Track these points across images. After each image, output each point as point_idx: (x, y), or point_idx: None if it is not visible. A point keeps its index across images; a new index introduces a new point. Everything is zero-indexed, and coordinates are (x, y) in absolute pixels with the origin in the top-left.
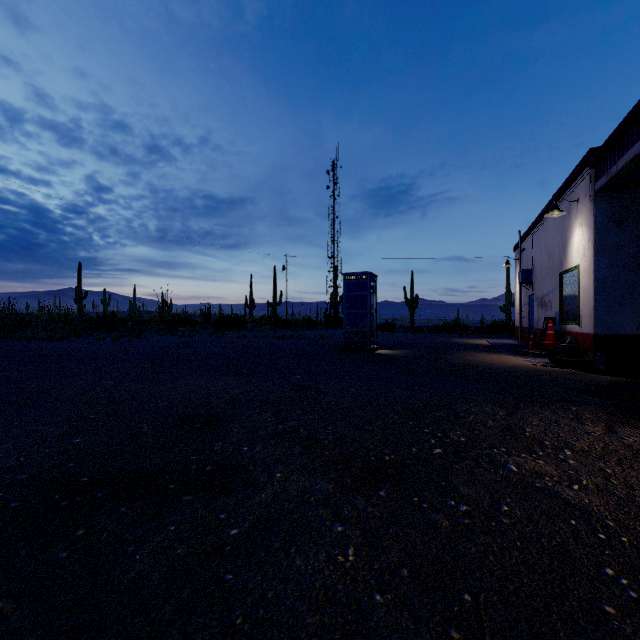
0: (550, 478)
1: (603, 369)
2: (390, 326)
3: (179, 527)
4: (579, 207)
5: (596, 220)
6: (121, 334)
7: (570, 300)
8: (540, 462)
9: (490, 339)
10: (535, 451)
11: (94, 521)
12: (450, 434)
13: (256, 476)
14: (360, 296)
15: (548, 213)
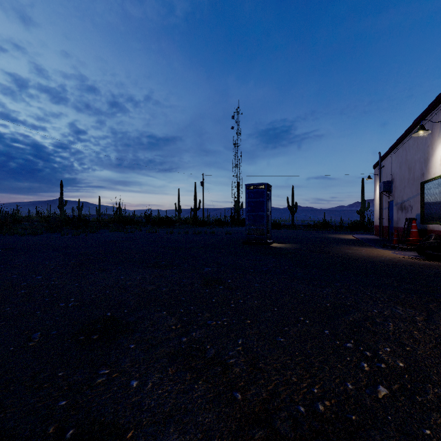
0: None
1: None
2: (278, 225)
3: None
4: None
5: None
6: (82, 231)
7: (432, 204)
8: None
9: (355, 235)
10: None
11: None
12: (382, 355)
13: None
14: (259, 202)
15: (416, 132)
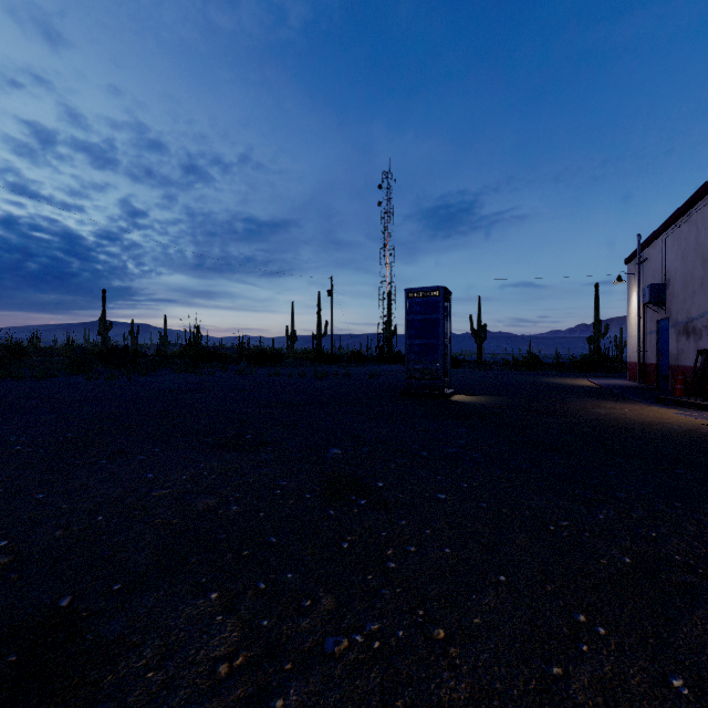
0: None
1: None
2: (455, 361)
3: None
4: None
5: None
6: (125, 371)
7: None
8: None
9: (593, 379)
10: None
11: None
12: None
13: None
14: (429, 320)
15: None
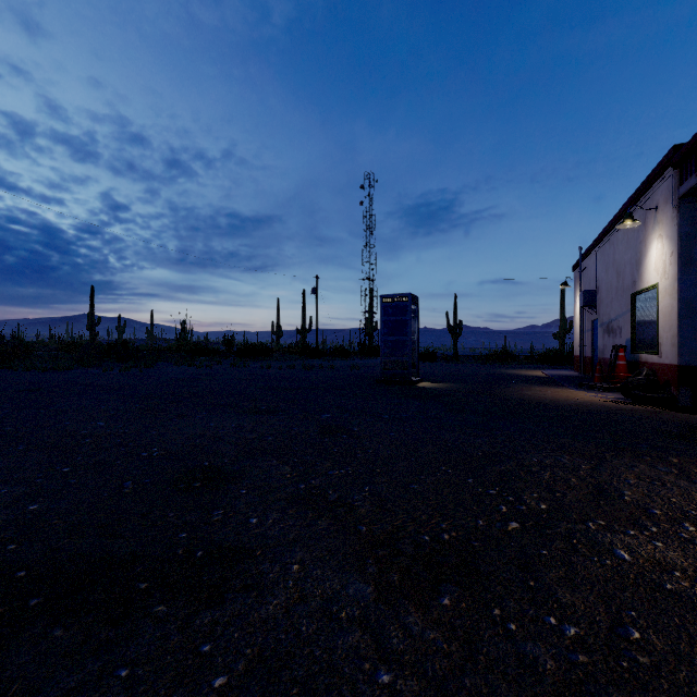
0: (682, 573)
1: (690, 407)
2: (431, 355)
3: (135, 672)
4: (658, 216)
5: (681, 230)
6: (132, 364)
7: (645, 325)
8: (659, 544)
9: (546, 370)
10: (645, 525)
11: (6, 659)
12: (525, 498)
13: (264, 570)
14: (399, 321)
15: (621, 223)
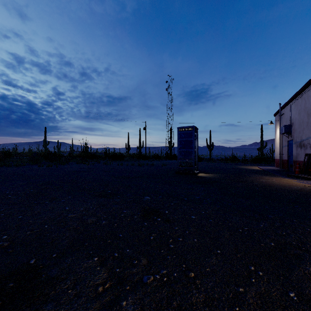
0: None
1: None
2: (200, 158)
3: None
4: None
5: None
6: (55, 163)
7: None
8: None
9: (260, 166)
10: None
11: None
12: None
13: None
14: (188, 141)
15: None
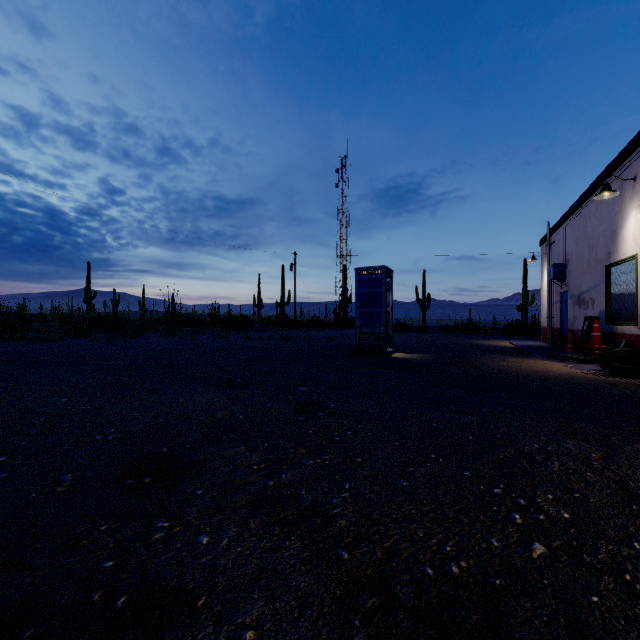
0: None
1: None
2: (402, 326)
3: None
4: (637, 186)
5: None
6: (120, 335)
7: (622, 297)
8: None
9: (513, 341)
10: None
11: None
12: (541, 503)
13: None
14: (374, 293)
15: (598, 194)
